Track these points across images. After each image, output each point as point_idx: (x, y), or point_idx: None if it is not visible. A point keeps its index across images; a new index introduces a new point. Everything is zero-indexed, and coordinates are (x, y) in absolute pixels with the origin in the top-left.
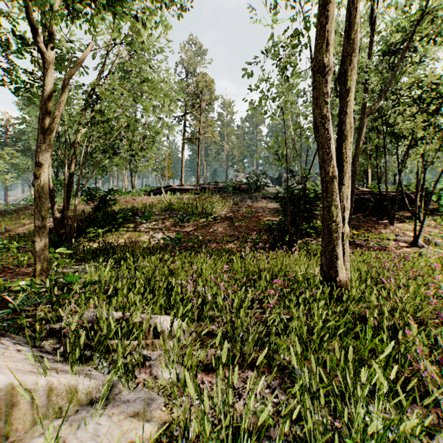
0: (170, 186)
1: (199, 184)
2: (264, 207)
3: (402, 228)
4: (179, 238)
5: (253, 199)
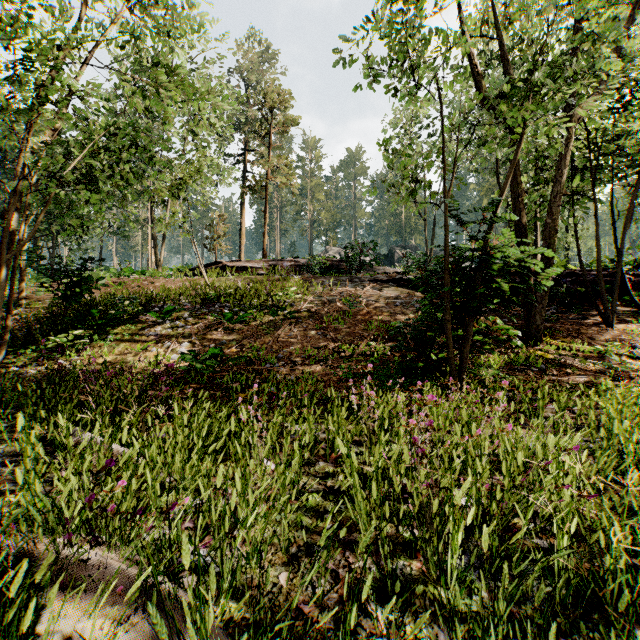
0: (219, 263)
1: (265, 260)
2: (377, 295)
3: (630, 333)
4: (218, 354)
5: (356, 283)
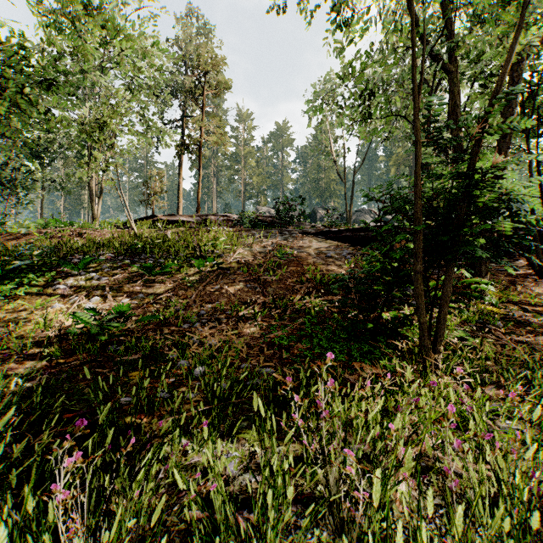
0: (154, 216)
1: (199, 214)
2: (307, 247)
3: None
4: (125, 312)
5: (286, 235)
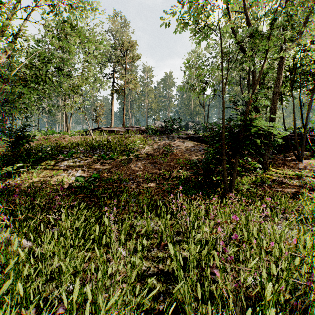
0: (100, 128)
1: (124, 127)
2: (181, 145)
3: (311, 165)
4: (97, 177)
5: (171, 139)
